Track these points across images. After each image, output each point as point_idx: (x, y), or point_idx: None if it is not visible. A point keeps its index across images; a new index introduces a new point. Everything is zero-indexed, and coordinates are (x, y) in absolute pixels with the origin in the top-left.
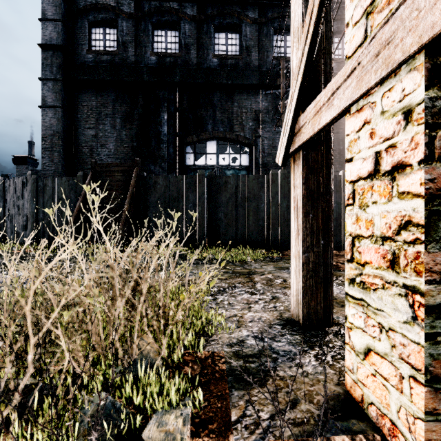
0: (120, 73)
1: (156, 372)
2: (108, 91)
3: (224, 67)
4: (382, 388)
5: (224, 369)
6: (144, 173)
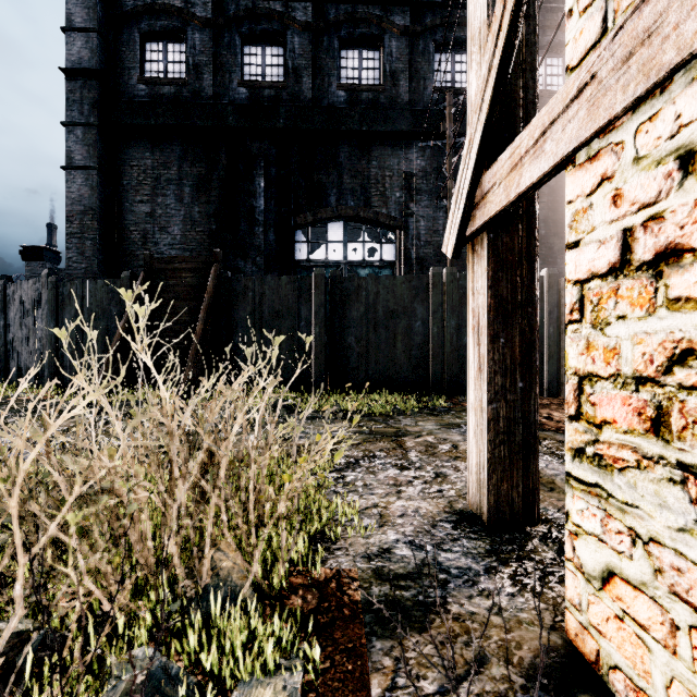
0: (190, 114)
1: (242, 608)
2: (171, 144)
3: (355, 104)
4: (635, 642)
5: (359, 601)
6: (228, 272)
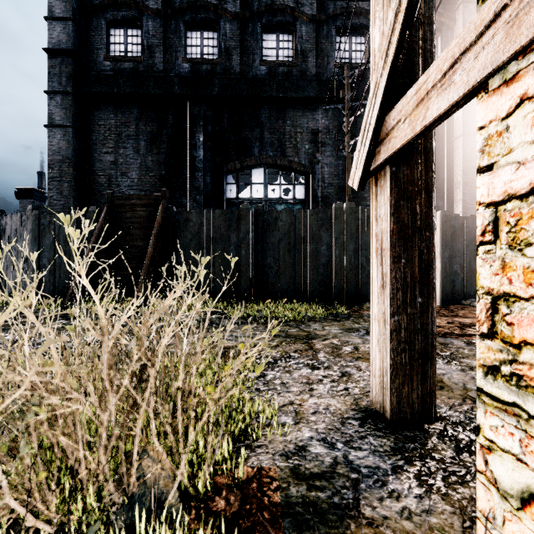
0: (145, 84)
1: (166, 517)
2: (130, 107)
3: (274, 76)
4: None
5: (278, 503)
6: (173, 207)
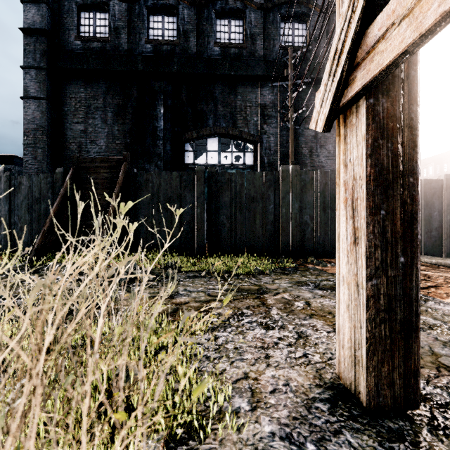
0: (111, 62)
1: None
2: (98, 82)
3: (226, 56)
4: None
5: None
6: (134, 169)
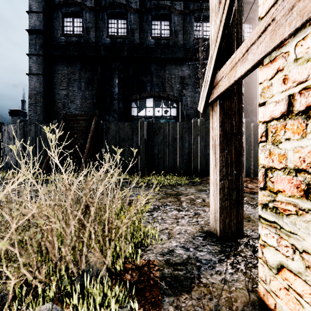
0: (84, 50)
1: (100, 281)
2: (76, 63)
3: (158, 45)
4: (295, 302)
5: (158, 276)
6: (101, 121)
